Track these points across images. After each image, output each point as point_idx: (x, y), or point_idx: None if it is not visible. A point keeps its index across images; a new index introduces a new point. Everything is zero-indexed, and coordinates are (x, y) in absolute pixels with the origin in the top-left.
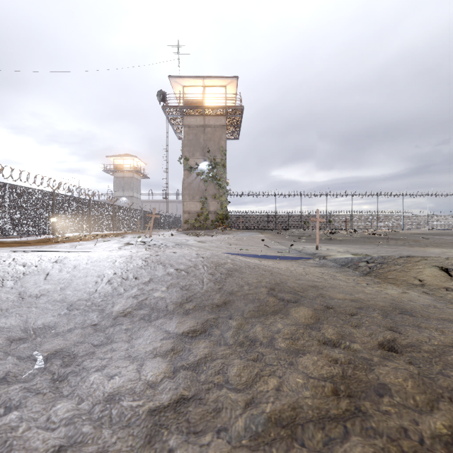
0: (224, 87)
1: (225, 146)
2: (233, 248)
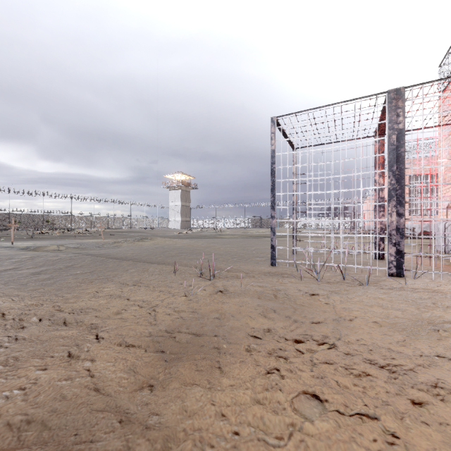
0: None
1: None
2: None
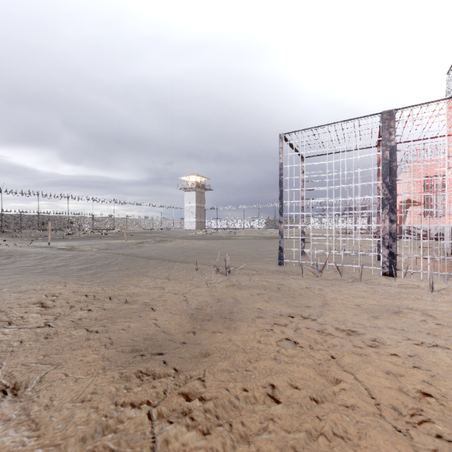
0: None
1: None
2: None
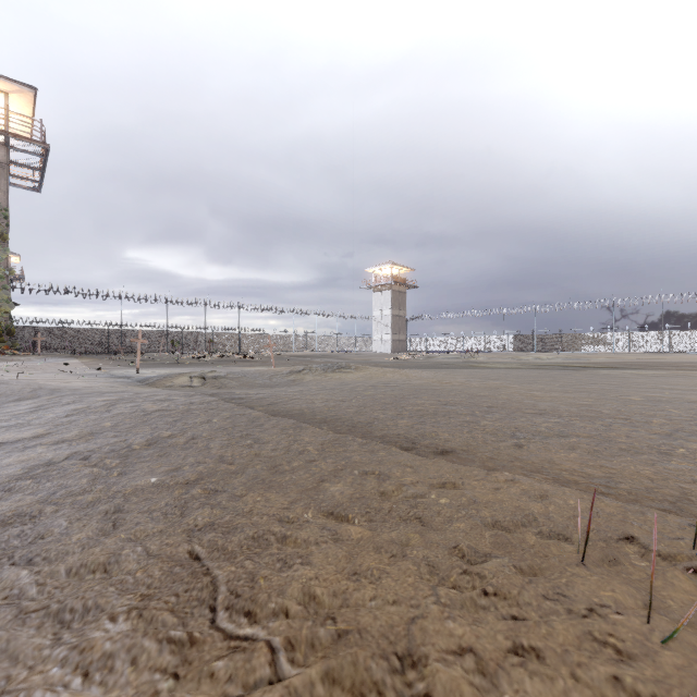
0: (2, 92)
1: (6, 201)
2: (14, 377)
